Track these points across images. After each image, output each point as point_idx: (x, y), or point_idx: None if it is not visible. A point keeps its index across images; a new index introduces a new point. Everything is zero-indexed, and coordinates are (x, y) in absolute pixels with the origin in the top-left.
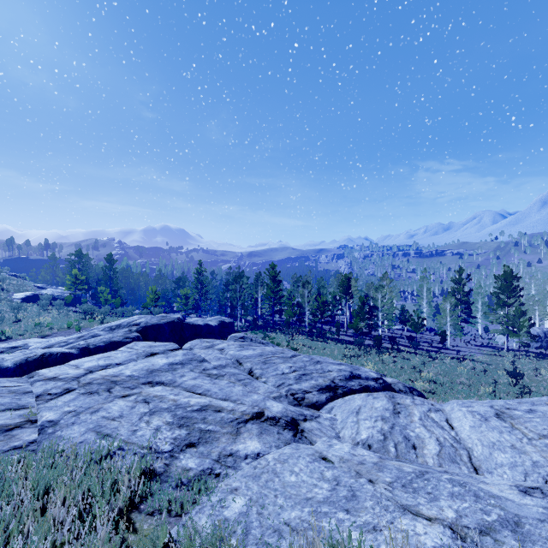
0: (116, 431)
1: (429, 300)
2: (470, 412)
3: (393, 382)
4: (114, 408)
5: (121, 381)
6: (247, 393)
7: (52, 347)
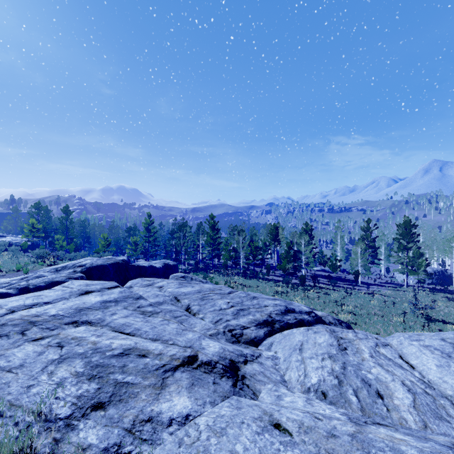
0: (5, 389)
1: (342, 246)
2: (424, 347)
3: (323, 315)
4: (18, 354)
5: (41, 321)
6: (182, 331)
7: None
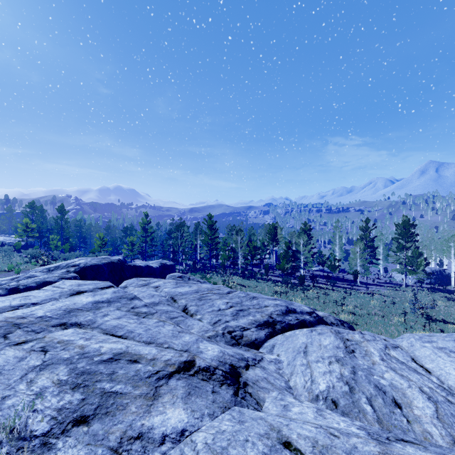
0: None
1: (341, 246)
2: (439, 349)
3: (324, 315)
4: None
5: (26, 323)
6: (178, 333)
7: None
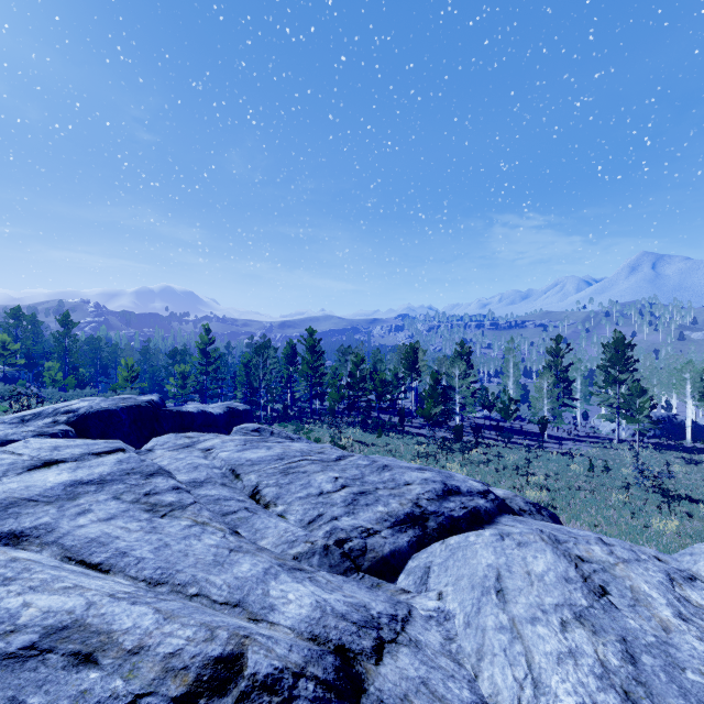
0: None
1: (517, 379)
2: None
3: (507, 495)
4: None
5: None
6: (228, 555)
7: None
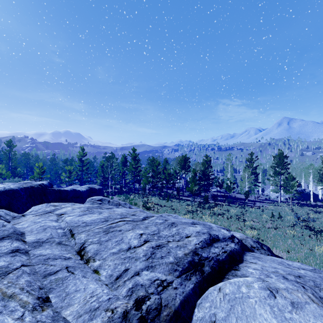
0: None
1: (232, 173)
2: None
3: (242, 237)
4: None
5: None
6: None
7: None
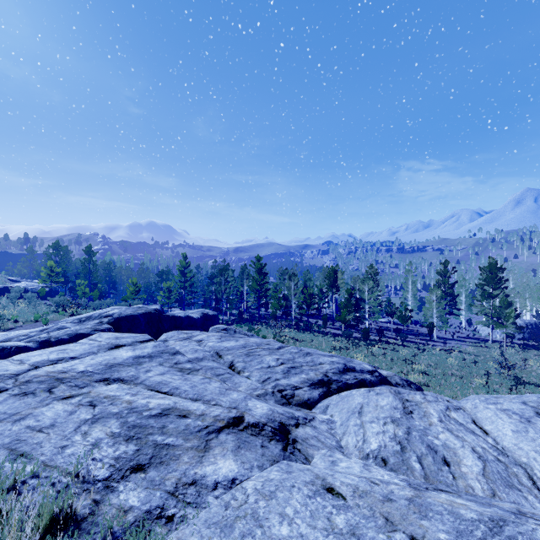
0: (37, 449)
1: (414, 293)
2: (502, 410)
3: (389, 375)
4: (47, 413)
5: (69, 378)
6: (225, 391)
7: (10, 341)
